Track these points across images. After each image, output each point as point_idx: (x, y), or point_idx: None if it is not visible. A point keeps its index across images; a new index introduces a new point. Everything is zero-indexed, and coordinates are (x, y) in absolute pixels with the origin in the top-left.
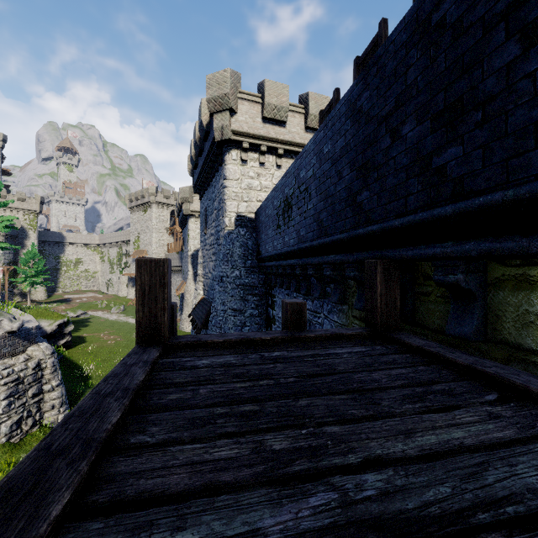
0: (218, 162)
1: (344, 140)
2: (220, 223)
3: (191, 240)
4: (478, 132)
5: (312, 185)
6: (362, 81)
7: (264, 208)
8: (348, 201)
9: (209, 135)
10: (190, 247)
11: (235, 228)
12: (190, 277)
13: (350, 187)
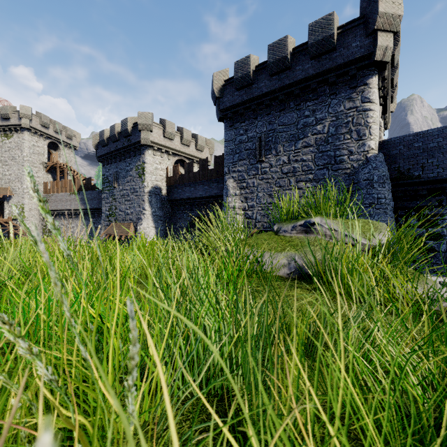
0: (356, 84)
1: None
2: (347, 146)
3: (148, 175)
4: None
5: None
6: None
7: (442, 135)
8: None
9: (331, 54)
10: (147, 183)
11: (378, 152)
12: (147, 217)
13: None
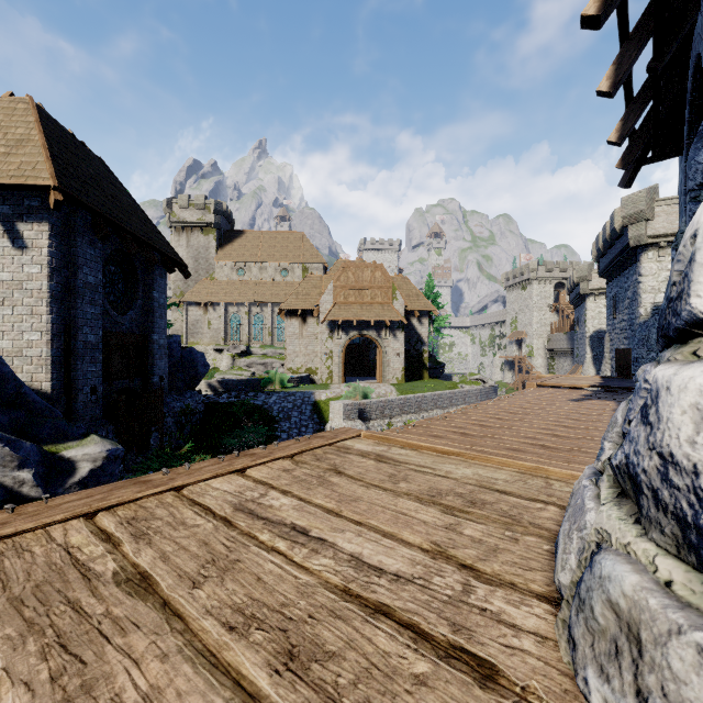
0: (632, 261)
1: None
2: (634, 312)
3: (589, 321)
4: None
5: None
6: None
7: None
8: None
9: (622, 237)
10: (588, 328)
11: (651, 316)
12: (588, 361)
13: None
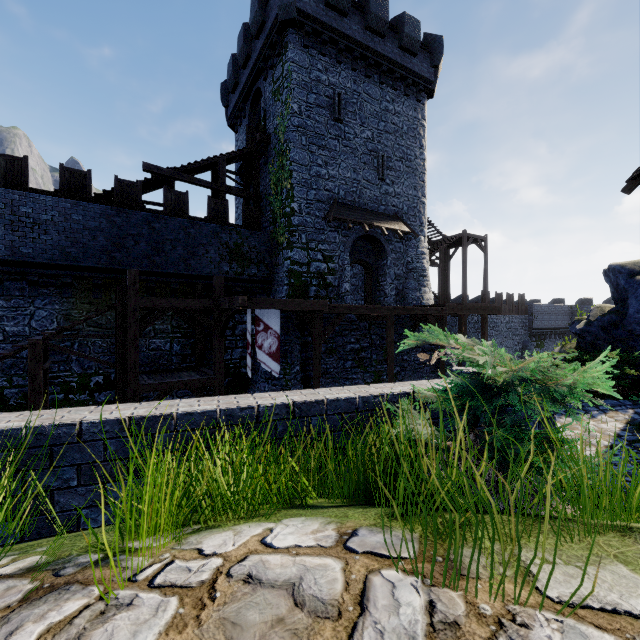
0: None
1: (99, 225)
2: None
3: None
4: (164, 258)
5: (51, 226)
6: (116, 212)
7: None
8: (104, 252)
9: None
10: None
11: None
12: None
13: (106, 247)
